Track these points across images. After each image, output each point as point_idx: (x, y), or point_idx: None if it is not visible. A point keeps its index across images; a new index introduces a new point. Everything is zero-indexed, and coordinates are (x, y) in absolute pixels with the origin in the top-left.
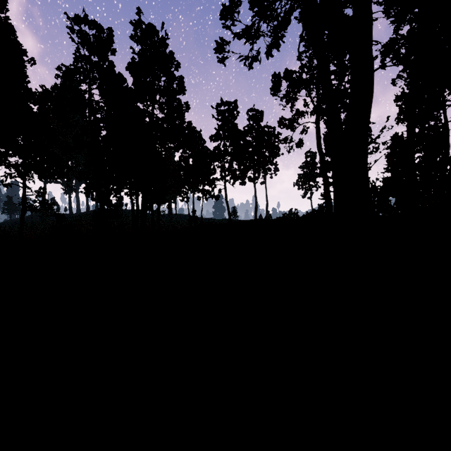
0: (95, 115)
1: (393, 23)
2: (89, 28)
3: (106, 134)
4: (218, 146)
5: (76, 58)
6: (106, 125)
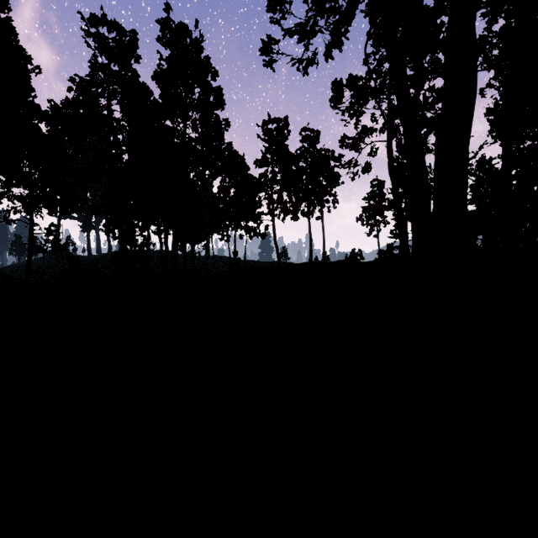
0: (115, 135)
1: (486, 15)
2: (108, 30)
3: (127, 158)
4: (265, 173)
5: (92, 67)
6: (128, 147)
